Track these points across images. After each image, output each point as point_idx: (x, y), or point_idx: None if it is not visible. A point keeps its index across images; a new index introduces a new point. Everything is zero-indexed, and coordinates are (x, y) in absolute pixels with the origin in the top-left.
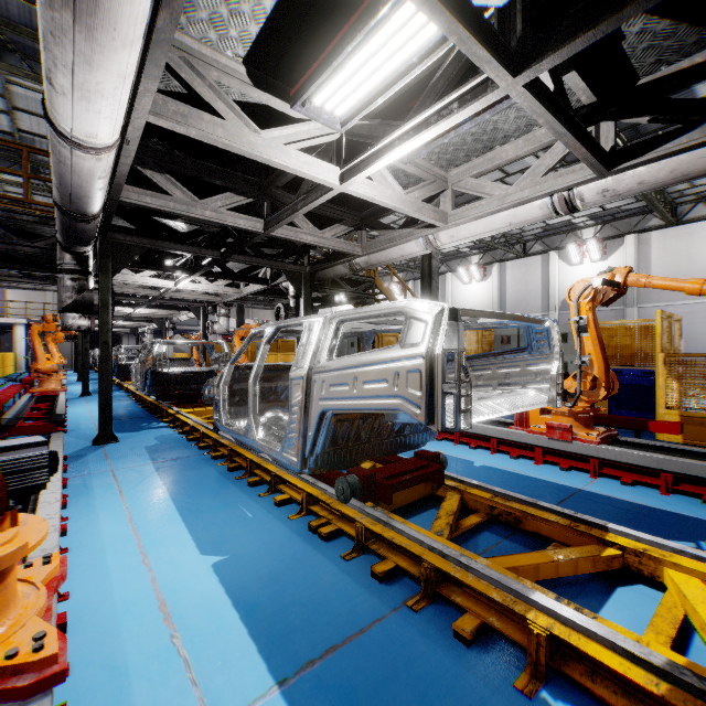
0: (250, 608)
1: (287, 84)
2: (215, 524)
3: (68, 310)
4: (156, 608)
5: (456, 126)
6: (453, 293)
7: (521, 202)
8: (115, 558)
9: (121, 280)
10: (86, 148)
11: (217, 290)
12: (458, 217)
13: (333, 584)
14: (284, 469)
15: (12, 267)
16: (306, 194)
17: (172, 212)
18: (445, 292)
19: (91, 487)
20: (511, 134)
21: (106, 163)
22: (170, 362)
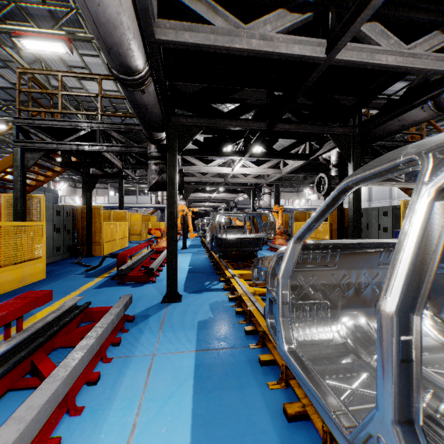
0: None
1: None
2: None
3: (153, 189)
4: None
5: None
6: None
7: None
8: None
9: (198, 170)
10: None
11: (262, 172)
12: None
13: None
14: None
15: (139, 167)
16: None
17: (213, 46)
18: None
19: (115, 391)
20: None
21: None
22: (230, 228)
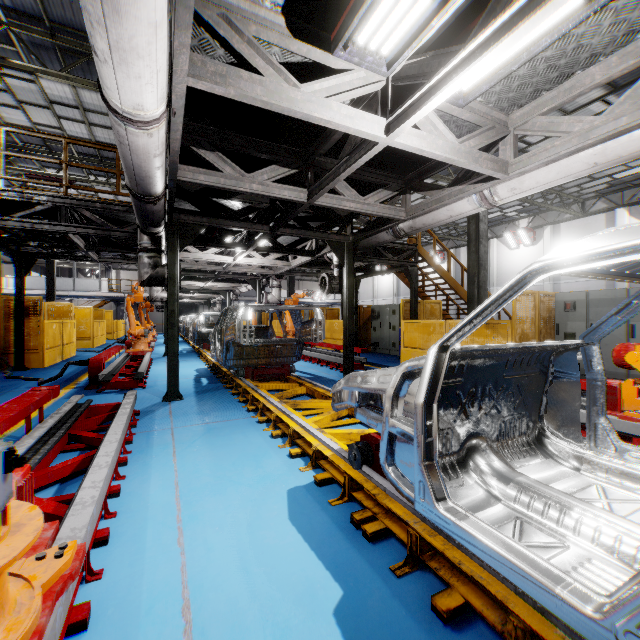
0: (280, 633)
1: (328, 32)
2: (253, 501)
3: (146, 284)
4: (178, 610)
5: (530, 44)
6: (498, 259)
7: (613, 134)
8: (153, 531)
9: (191, 258)
10: (136, 122)
11: (269, 264)
12: (522, 165)
13: (382, 612)
14: (325, 443)
15: (111, 250)
16: (348, 155)
17: (223, 187)
18: (489, 259)
19: (151, 444)
20: (600, 50)
21: (158, 139)
22: None
